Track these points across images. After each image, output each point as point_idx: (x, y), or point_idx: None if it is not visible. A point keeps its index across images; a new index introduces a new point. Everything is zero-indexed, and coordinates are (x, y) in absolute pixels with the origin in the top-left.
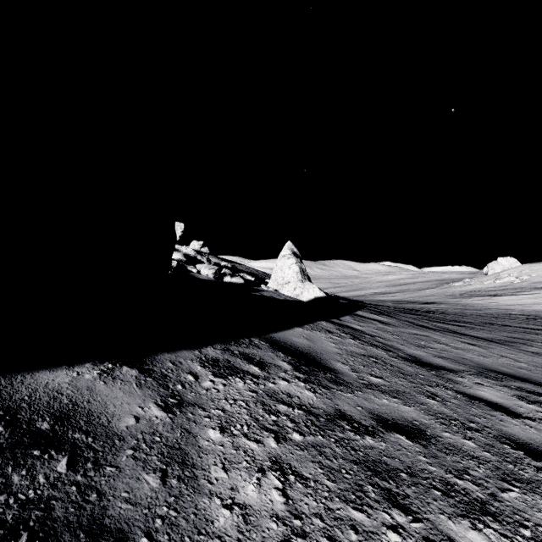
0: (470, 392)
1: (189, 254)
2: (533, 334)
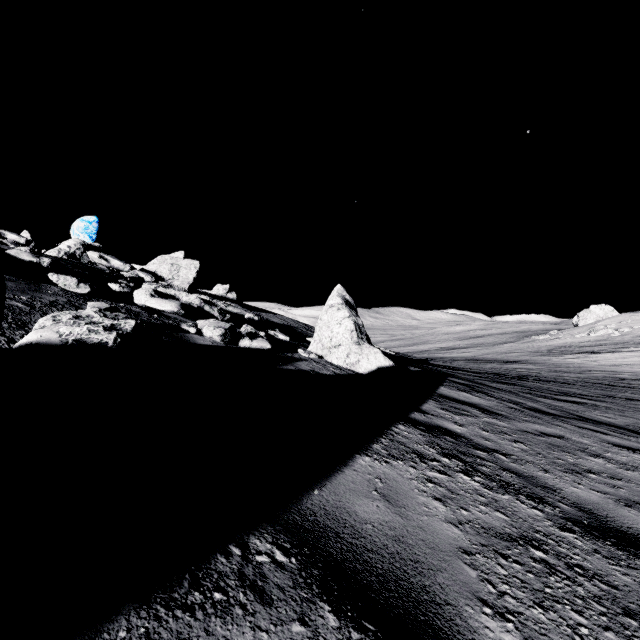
0: None
1: (191, 303)
2: None
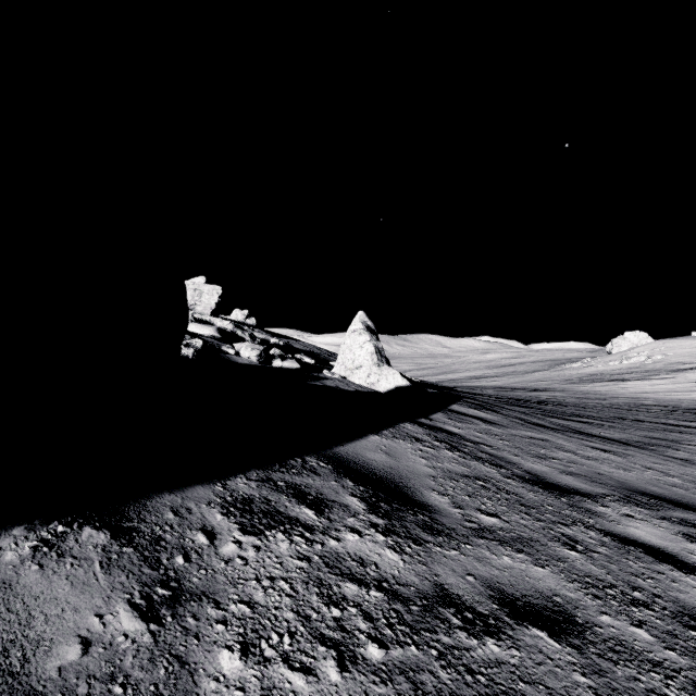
0: (619, 531)
1: (225, 328)
2: (676, 433)
